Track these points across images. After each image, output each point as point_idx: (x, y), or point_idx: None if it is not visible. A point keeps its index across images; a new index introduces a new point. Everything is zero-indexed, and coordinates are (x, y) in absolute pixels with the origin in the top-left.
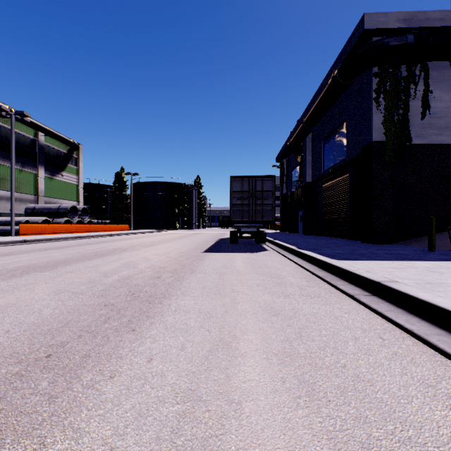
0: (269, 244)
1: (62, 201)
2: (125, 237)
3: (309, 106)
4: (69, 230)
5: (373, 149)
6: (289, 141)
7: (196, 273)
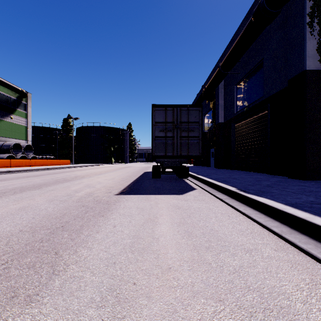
0: (193, 180)
1: (11, 139)
2: (58, 170)
3: (224, 53)
4: (7, 165)
5: (307, 77)
6: (204, 88)
7: (42, 304)
